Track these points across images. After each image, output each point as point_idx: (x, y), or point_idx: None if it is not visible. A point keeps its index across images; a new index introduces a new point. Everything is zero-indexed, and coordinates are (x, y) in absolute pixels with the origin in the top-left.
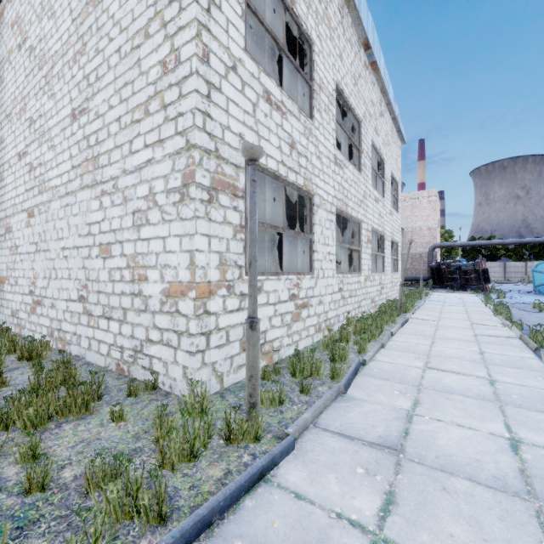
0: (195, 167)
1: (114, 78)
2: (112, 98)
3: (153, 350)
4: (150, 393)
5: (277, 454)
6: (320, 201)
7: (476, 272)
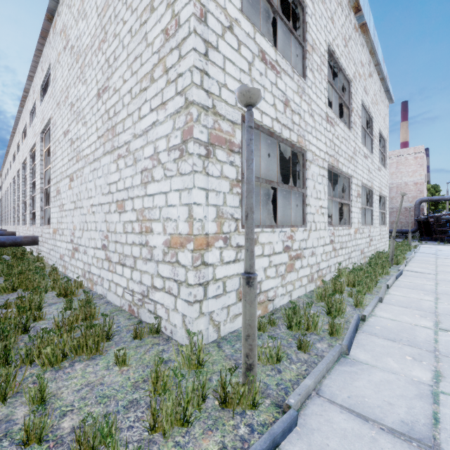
0: (193, 123)
1: (127, 55)
2: (125, 73)
3: (157, 296)
4: (153, 336)
5: (278, 434)
6: (312, 157)
7: None
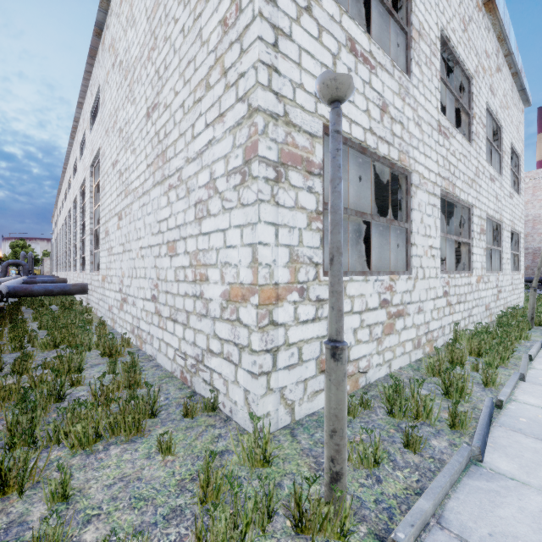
0: (258, 137)
1: (178, 61)
2: (177, 83)
3: (213, 363)
4: (208, 414)
5: None
6: (419, 180)
7: None
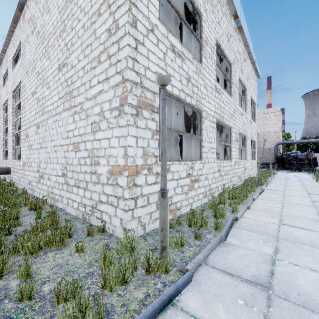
0: (127, 93)
1: (81, 43)
2: (80, 55)
3: (102, 207)
4: (100, 234)
5: (180, 285)
6: (206, 115)
7: (308, 159)
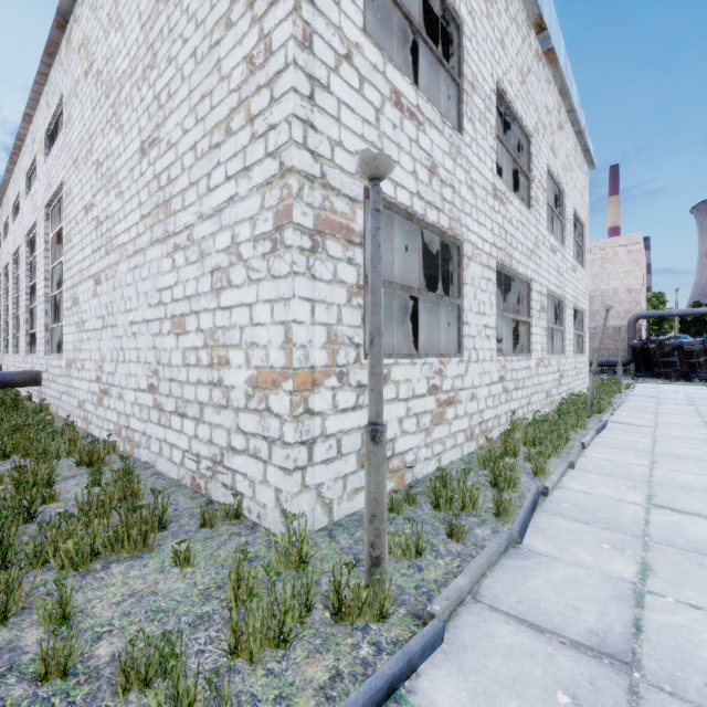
0: (292, 201)
1: (188, 92)
2: (186, 119)
3: (236, 462)
4: (231, 522)
5: (416, 652)
6: (472, 251)
7: None
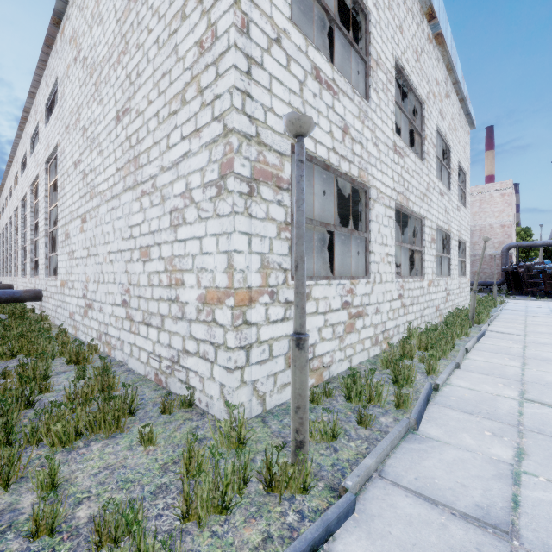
0: (233, 155)
1: (153, 71)
2: (151, 92)
3: (189, 362)
4: (185, 410)
5: (333, 520)
6: (376, 195)
7: None
